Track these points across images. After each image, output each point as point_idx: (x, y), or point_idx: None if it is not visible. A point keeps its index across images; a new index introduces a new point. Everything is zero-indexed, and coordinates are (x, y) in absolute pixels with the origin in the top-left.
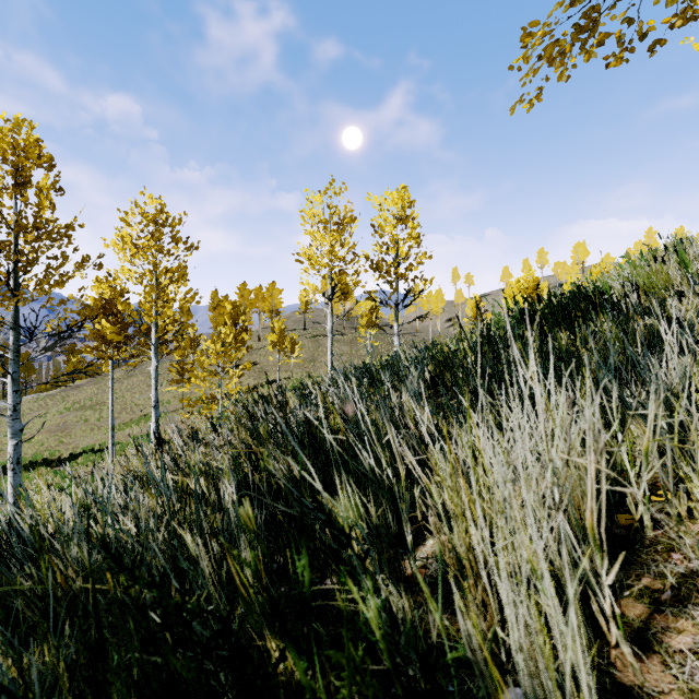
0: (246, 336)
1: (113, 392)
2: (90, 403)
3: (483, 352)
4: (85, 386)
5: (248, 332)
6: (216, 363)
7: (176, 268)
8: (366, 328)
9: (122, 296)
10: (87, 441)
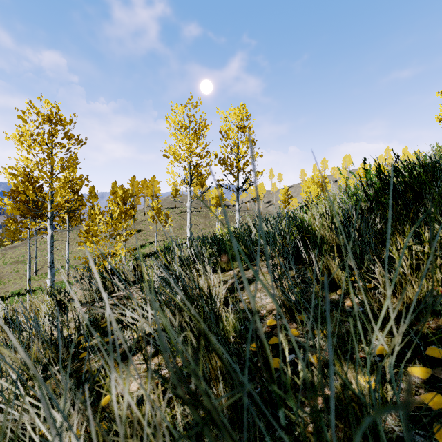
0: (133, 212)
1: (30, 252)
2: (22, 258)
3: (342, 226)
4: (20, 246)
5: (134, 209)
6: (106, 231)
7: (68, 158)
8: (215, 207)
9: (37, 182)
10: (16, 287)
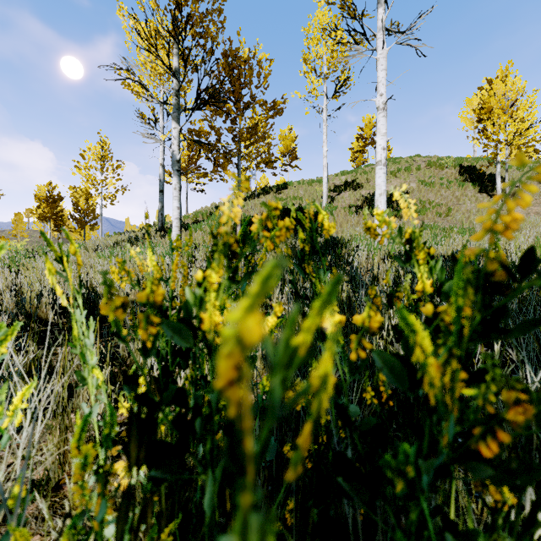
0: None
1: None
2: None
3: None
4: None
5: None
6: None
7: None
8: None
9: None
10: None
